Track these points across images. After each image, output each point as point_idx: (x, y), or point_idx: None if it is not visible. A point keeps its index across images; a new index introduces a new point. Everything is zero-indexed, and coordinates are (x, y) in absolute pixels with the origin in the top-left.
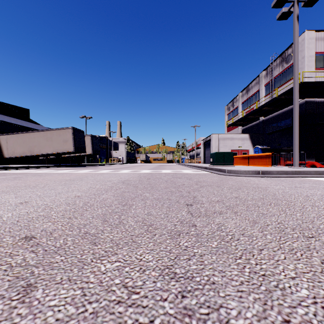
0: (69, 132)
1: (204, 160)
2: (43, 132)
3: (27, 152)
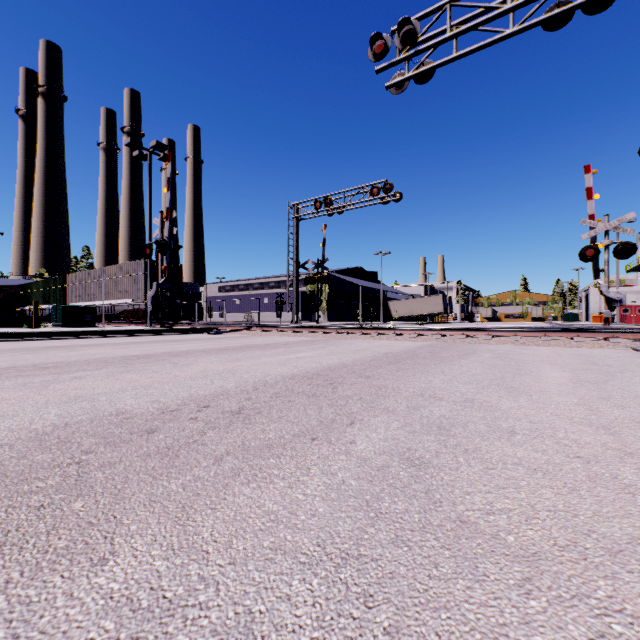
0: (440, 298)
1: (585, 318)
2: (420, 299)
3: (408, 313)
